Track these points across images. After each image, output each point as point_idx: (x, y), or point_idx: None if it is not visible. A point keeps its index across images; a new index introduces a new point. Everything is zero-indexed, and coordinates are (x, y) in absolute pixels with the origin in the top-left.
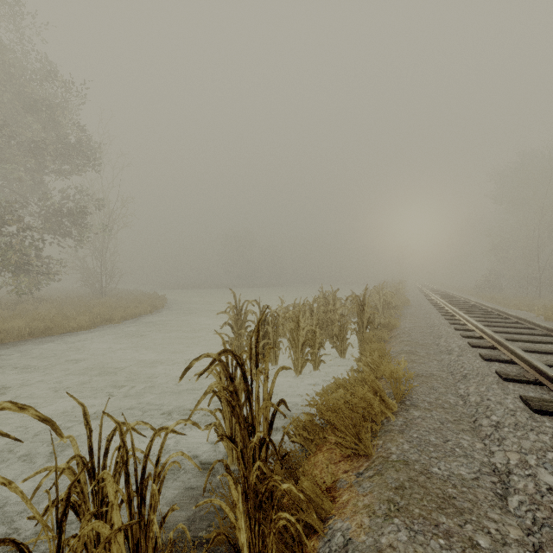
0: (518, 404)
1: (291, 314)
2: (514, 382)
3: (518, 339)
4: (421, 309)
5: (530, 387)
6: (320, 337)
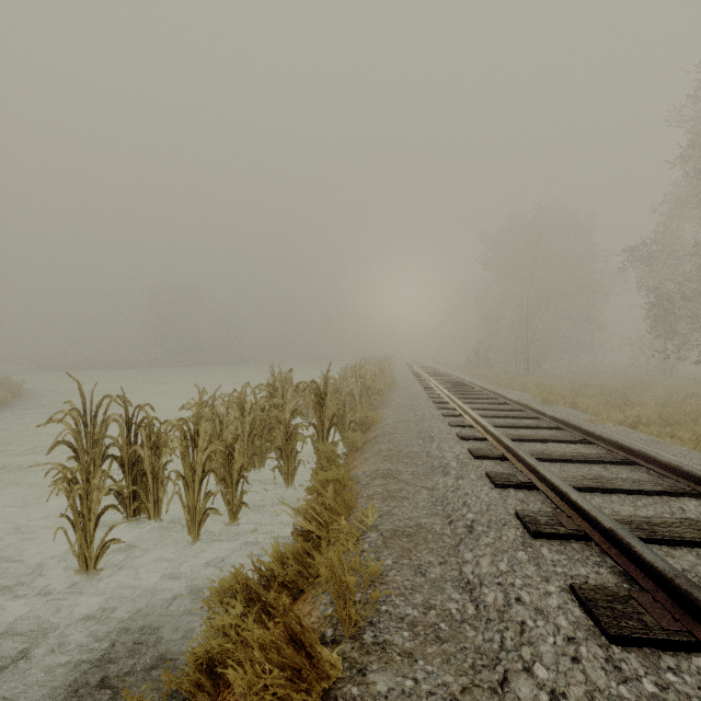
0: (574, 615)
1: (176, 423)
2: (548, 538)
3: (528, 437)
4: (409, 394)
5: (575, 548)
6: (240, 460)
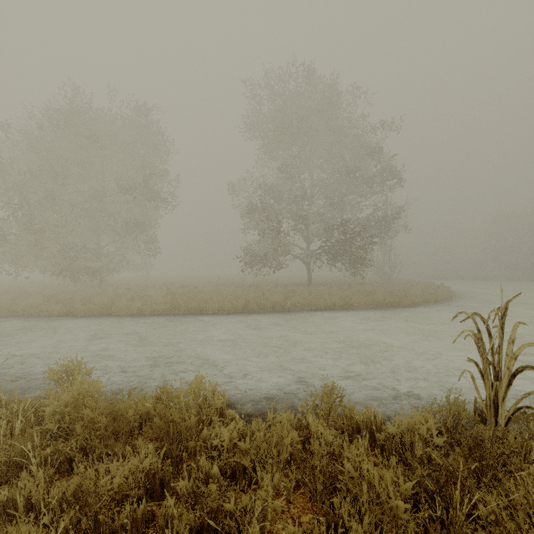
0: None
1: None
2: None
3: None
4: None
5: None
6: None
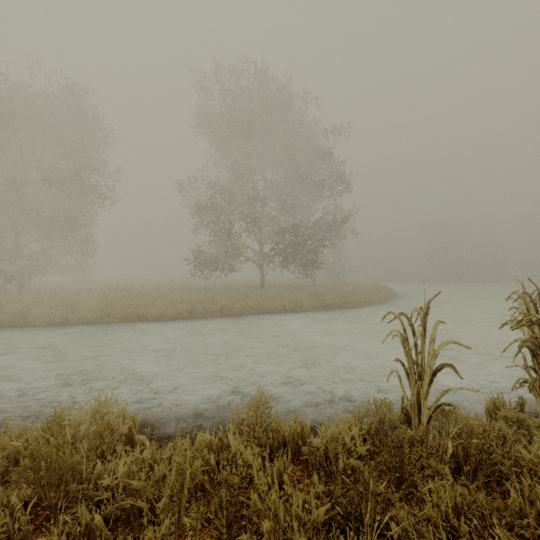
0: None
1: None
2: None
3: None
4: None
5: None
6: None
